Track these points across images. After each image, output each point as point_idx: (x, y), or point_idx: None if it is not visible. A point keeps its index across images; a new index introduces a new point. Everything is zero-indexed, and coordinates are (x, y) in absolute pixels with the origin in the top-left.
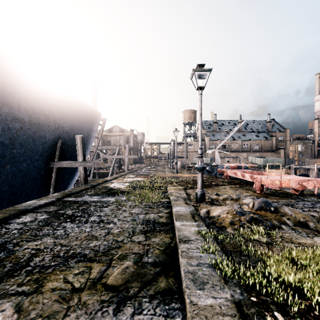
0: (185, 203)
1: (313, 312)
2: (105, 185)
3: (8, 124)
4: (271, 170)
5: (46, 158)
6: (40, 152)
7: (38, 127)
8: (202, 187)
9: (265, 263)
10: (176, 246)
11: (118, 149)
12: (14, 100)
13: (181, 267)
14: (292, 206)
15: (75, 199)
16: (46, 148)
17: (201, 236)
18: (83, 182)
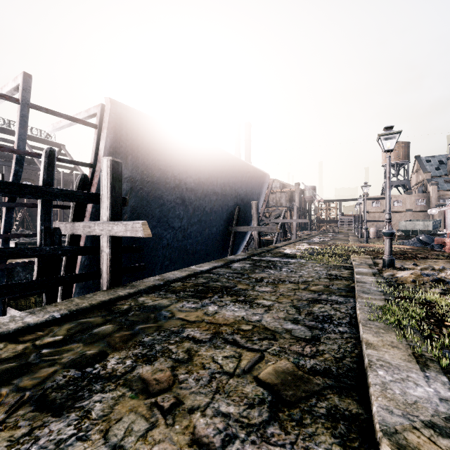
0: (369, 267)
1: (434, 307)
2: (278, 250)
3: (210, 198)
4: None
5: (227, 223)
6: (224, 218)
7: (225, 197)
8: (390, 253)
9: (426, 299)
10: (354, 286)
11: (284, 212)
12: (215, 179)
13: (356, 289)
14: None
15: (260, 258)
16: (228, 214)
17: (376, 282)
18: (257, 247)
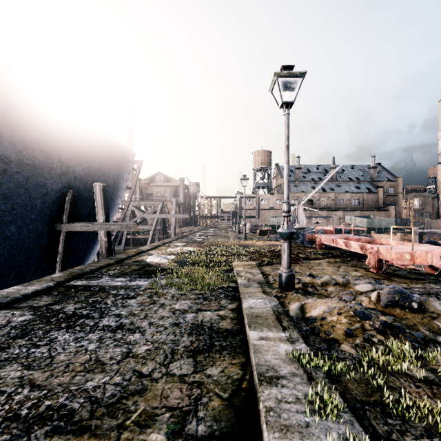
0: (263, 292)
1: None
2: (139, 258)
3: None
4: (379, 235)
5: (48, 218)
6: (38, 208)
7: (34, 171)
8: (289, 265)
9: None
10: (252, 388)
11: (161, 205)
12: None
13: None
14: (437, 296)
15: (86, 282)
16: (48, 202)
17: (299, 367)
18: (106, 254)
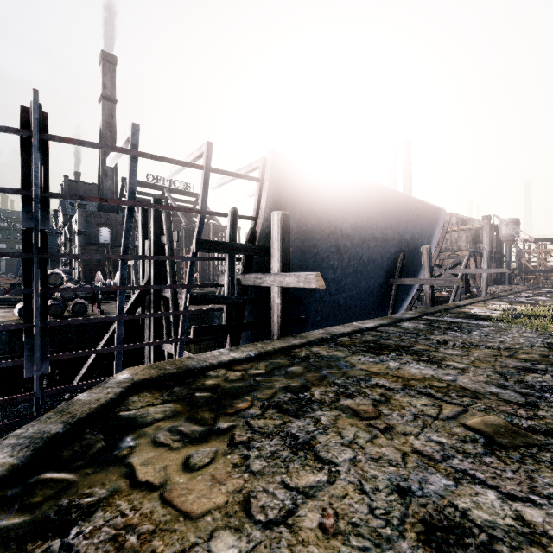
0: None
1: None
2: (461, 310)
3: (368, 244)
4: None
5: (387, 274)
6: (384, 268)
7: (386, 243)
8: None
9: None
10: None
11: (466, 258)
12: (374, 222)
13: None
14: None
15: (436, 318)
16: (388, 263)
17: None
18: (429, 304)
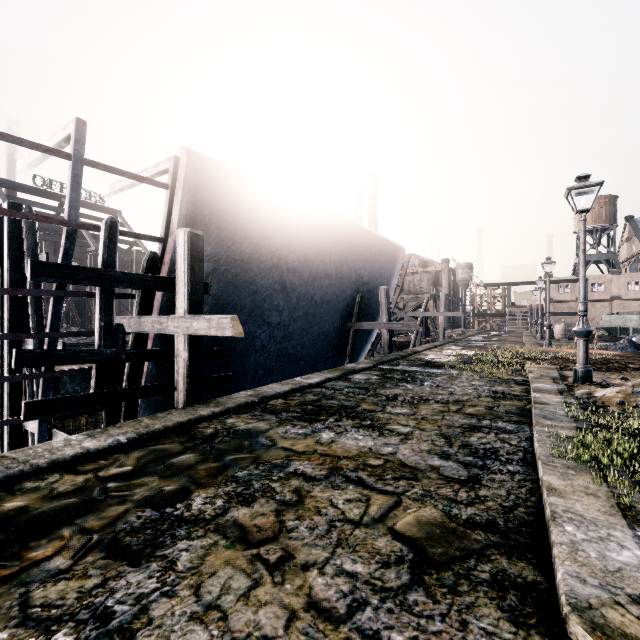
0: (553, 382)
1: None
2: (418, 357)
3: (321, 282)
4: None
5: (344, 318)
6: (340, 310)
7: (341, 281)
8: (585, 362)
9: None
10: (530, 408)
11: (425, 301)
12: (327, 256)
13: (533, 413)
14: None
15: (391, 367)
16: (345, 305)
17: (563, 404)
18: (387, 351)
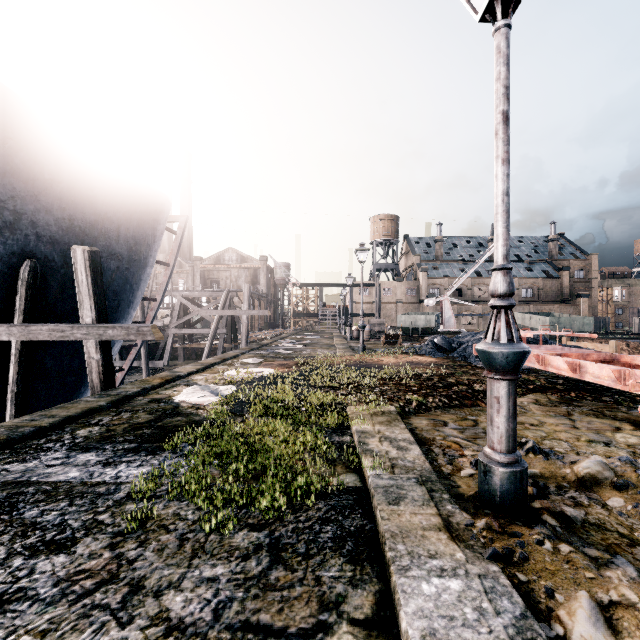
0: (446, 529)
1: None
2: (165, 393)
3: None
4: (577, 343)
5: None
6: None
7: None
8: (512, 444)
9: None
10: None
11: (224, 294)
12: None
13: None
14: None
15: None
16: None
17: None
18: (99, 386)
